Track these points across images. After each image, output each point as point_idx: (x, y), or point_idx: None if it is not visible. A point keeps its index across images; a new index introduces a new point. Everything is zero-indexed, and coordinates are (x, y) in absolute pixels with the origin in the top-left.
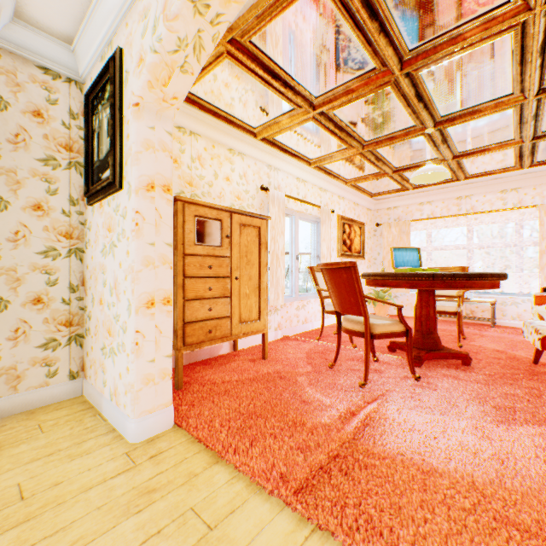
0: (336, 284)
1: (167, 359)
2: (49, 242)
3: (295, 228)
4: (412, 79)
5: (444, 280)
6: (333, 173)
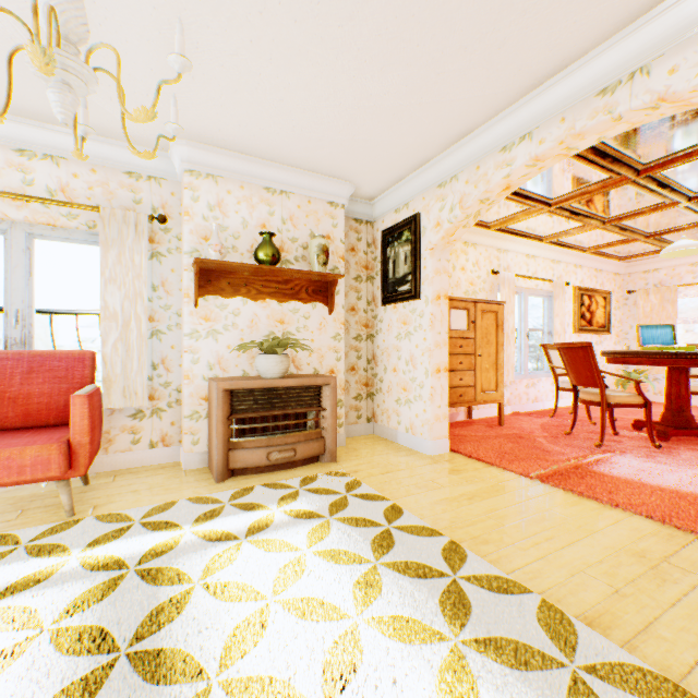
0: (572, 361)
1: (446, 407)
2: (357, 331)
3: (524, 305)
4: (651, 177)
5: (688, 358)
6: (567, 245)
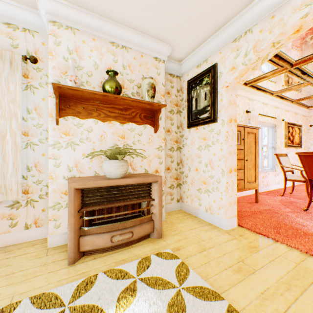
0: None
1: (235, 196)
2: (171, 145)
3: (261, 131)
4: None
5: None
6: (285, 97)
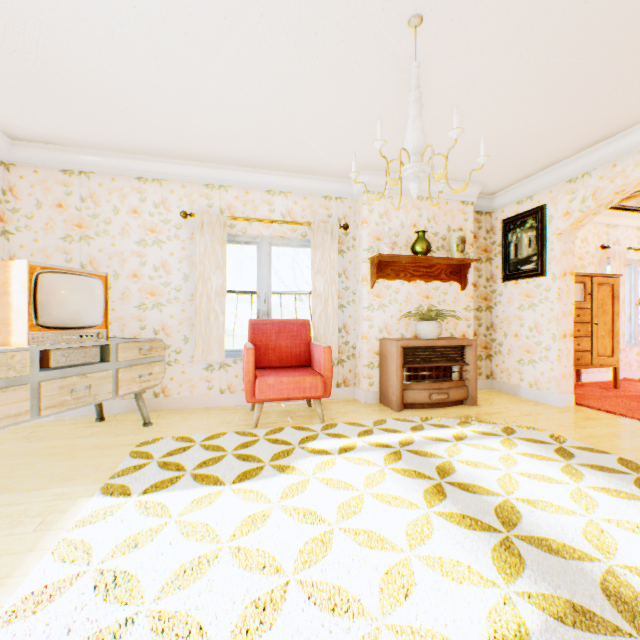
0: None
1: (571, 367)
2: (477, 303)
3: (633, 276)
4: None
5: None
6: None
